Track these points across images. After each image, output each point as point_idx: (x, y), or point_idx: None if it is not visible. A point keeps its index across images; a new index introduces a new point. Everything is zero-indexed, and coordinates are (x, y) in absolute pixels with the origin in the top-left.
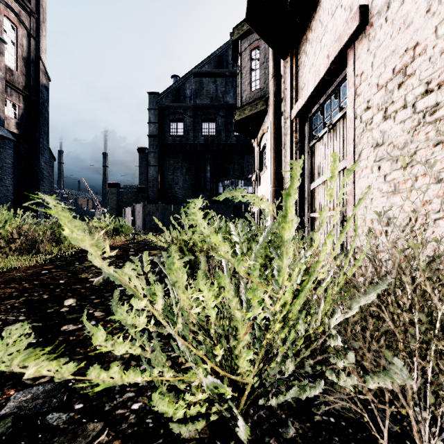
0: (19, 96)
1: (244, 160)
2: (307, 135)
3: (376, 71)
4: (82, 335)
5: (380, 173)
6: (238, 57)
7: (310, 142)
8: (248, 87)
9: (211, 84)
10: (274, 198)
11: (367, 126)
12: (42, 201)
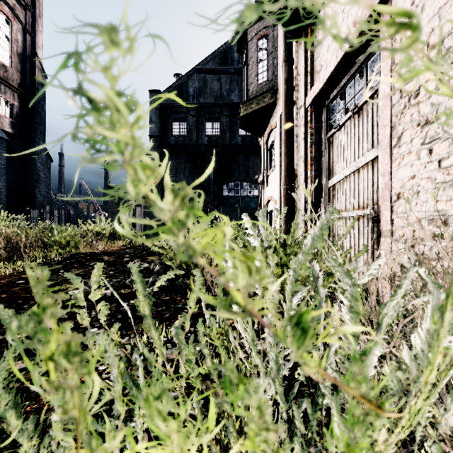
0: (14, 94)
1: (250, 161)
2: (324, 125)
3: (425, 27)
4: (29, 380)
5: (432, 158)
6: (244, 48)
7: (327, 133)
8: (255, 79)
9: (216, 82)
10: (285, 198)
11: (411, 100)
12: (38, 204)
